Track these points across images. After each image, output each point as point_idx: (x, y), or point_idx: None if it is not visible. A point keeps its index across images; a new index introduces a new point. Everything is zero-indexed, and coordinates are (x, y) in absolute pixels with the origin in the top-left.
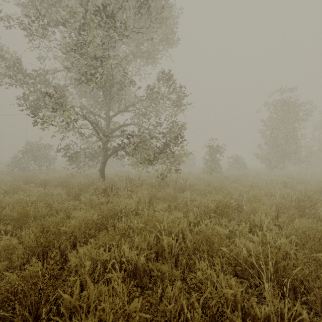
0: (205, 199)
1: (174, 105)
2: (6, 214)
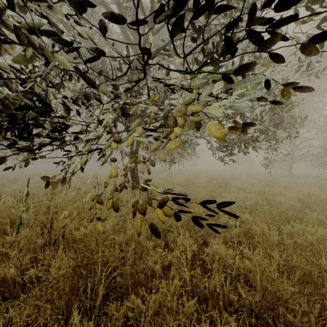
0: None
1: None
2: (257, 179)
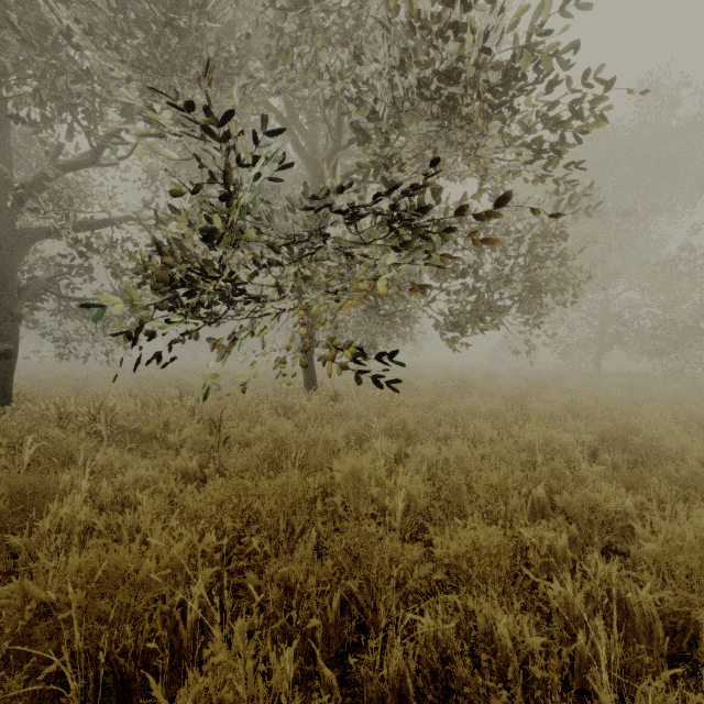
0: (675, 383)
1: None
2: (530, 380)
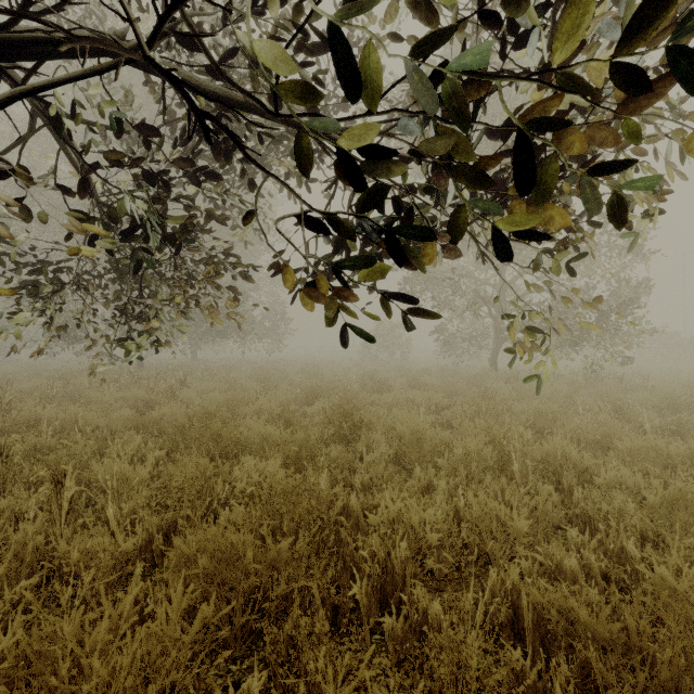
0: (646, 392)
1: (620, 253)
2: (435, 388)
